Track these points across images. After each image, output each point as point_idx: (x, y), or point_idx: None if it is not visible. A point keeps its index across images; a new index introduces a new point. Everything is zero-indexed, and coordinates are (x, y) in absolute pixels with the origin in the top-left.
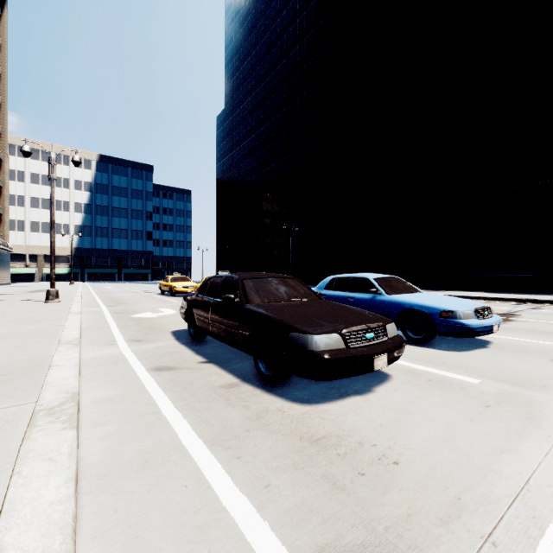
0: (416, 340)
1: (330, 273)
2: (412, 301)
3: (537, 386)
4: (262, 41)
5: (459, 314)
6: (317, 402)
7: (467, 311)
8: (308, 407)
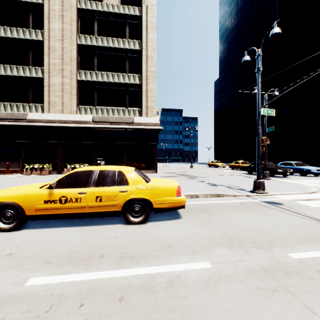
0: (302, 175)
1: (283, 159)
2: (301, 167)
3: (317, 178)
4: (241, 43)
5: (311, 170)
6: (278, 177)
7: (313, 169)
8: (277, 177)
